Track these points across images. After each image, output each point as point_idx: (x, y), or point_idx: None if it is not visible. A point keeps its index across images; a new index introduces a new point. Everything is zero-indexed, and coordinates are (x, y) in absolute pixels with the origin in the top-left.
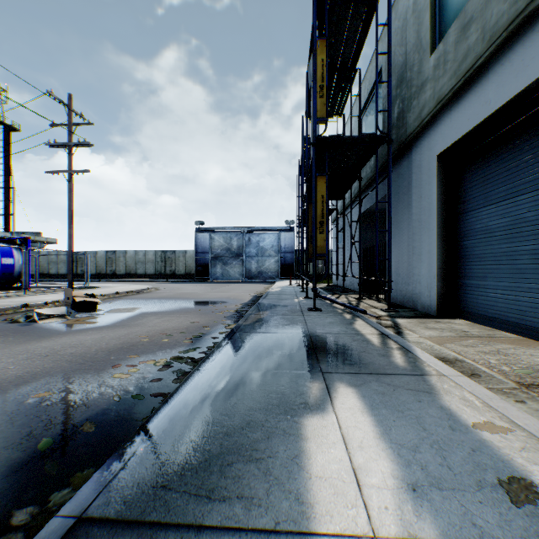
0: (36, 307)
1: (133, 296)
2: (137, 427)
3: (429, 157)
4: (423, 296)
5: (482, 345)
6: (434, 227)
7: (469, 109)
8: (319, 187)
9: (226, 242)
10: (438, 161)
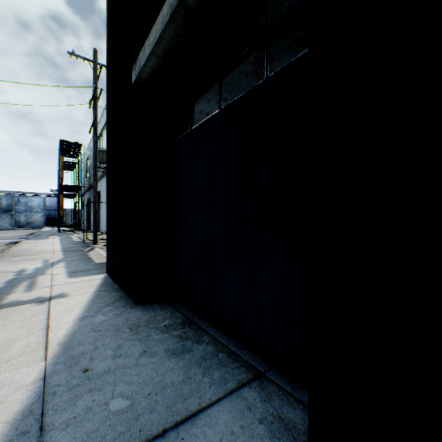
0: None
1: None
2: None
3: None
4: None
5: (90, 234)
6: None
7: None
8: (62, 197)
9: None
10: None
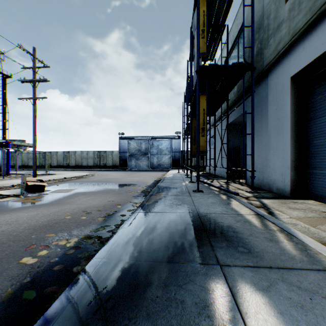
0: (5, 188)
1: (75, 180)
2: None
3: (284, 79)
4: (277, 181)
5: None
6: (288, 131)
7: (323, 36)
8: (201, 103)
9: (137, 146)
10: (291, 81)
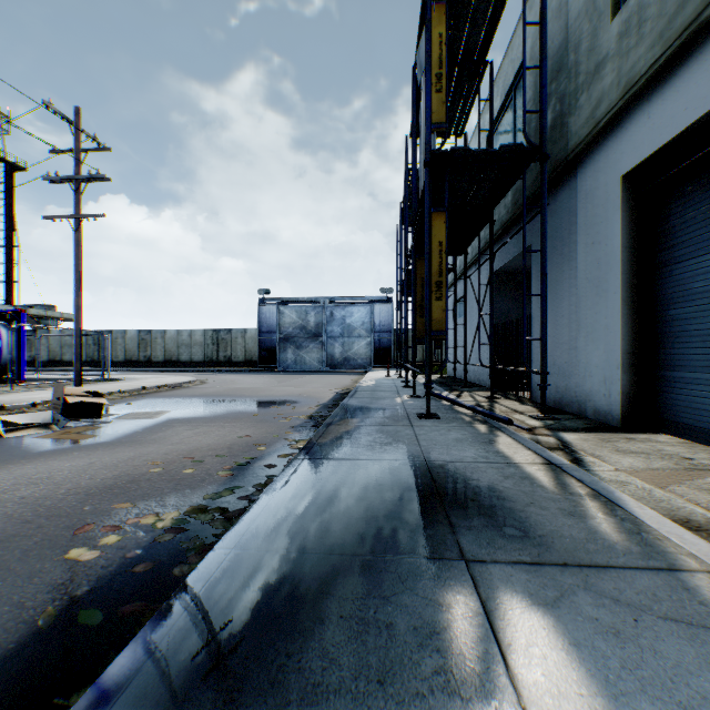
0: (17, 410)
1: (166, 393)
2: None
3: (609, 179)
4: (596, 395)
5: None
6: (618, 289)
7: (687, 93)
8: (435, 229)
9: (300, 318)
10: (624, 184)
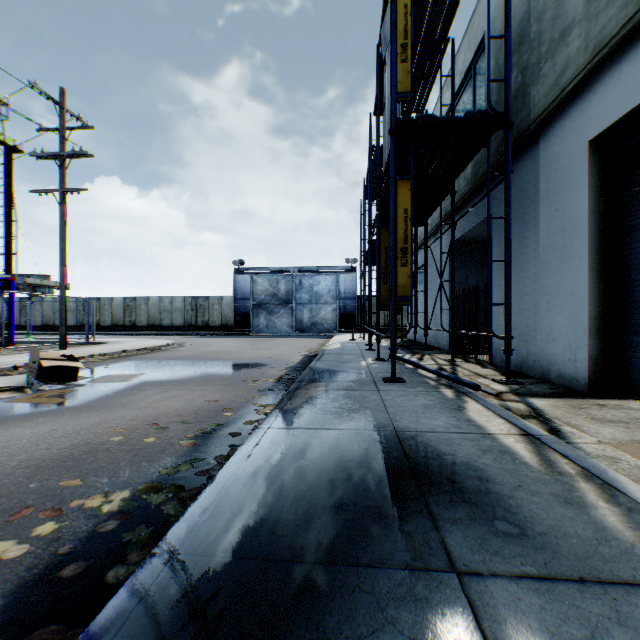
0: None
1: (144, 356)
2: None
3: (574, 145)
4: (560, 360)
5: None
6: (584, 254)
7: None
8: (401, 196)
9: (271, 286)
10: (590, 150)
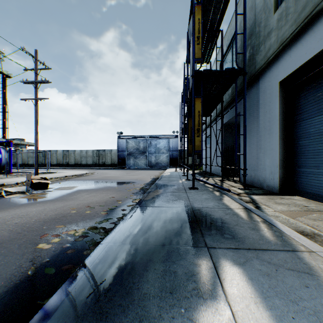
0: (10, 186)
1: (76, 178)
2: (37, 310)
3: (273, 83)
4: (268, 179)
5: None
6: (277, 132)
7: (306, 46)
8: (196, 105)
9: (136, 145)
10: (280, 86)
